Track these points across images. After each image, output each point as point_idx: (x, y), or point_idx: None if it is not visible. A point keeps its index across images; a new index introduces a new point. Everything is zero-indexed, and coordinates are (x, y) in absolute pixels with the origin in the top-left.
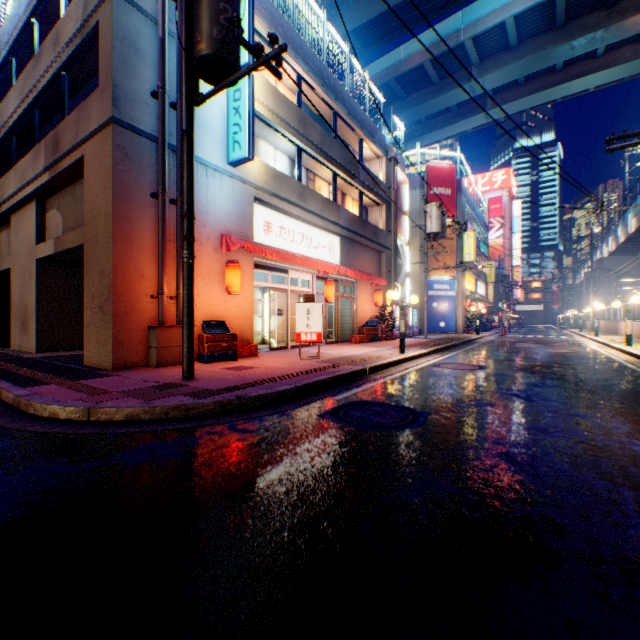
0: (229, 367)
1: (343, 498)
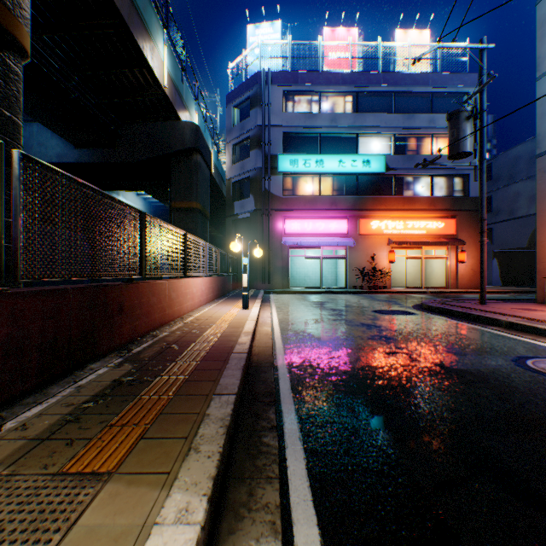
0: (534, 309)
1: (353, 305)
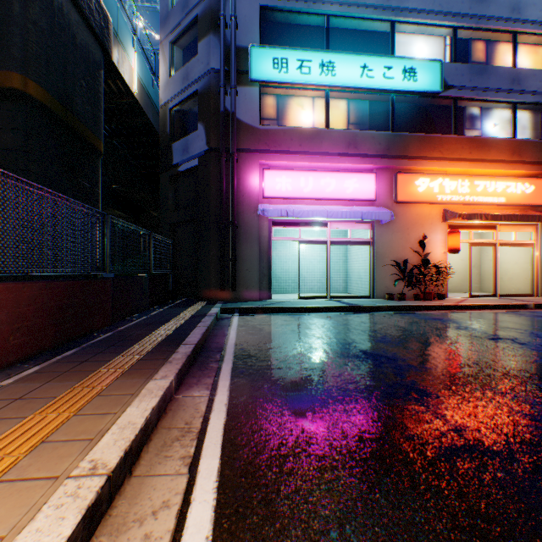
0: None
1: None
